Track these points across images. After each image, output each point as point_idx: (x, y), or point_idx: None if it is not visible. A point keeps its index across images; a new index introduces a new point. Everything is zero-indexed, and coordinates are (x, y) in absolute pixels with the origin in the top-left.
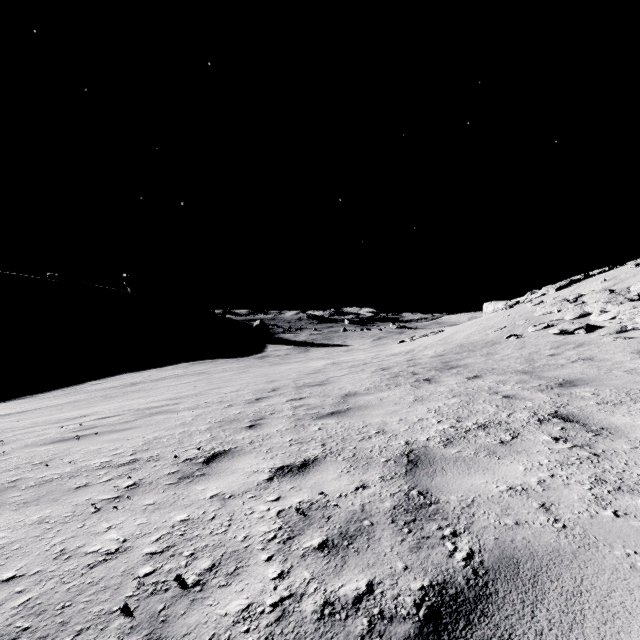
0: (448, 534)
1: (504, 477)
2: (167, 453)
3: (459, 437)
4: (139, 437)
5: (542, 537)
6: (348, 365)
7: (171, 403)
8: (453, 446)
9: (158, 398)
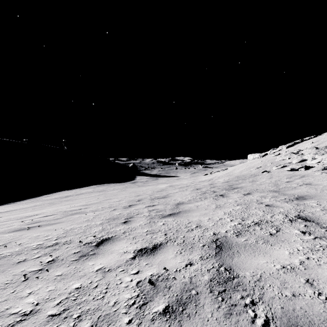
0: (248, 303)
1: (277, 259)
2: (76, 239)
3: (244, 230)
4: (62, 228)
5: (314, 307)
6: (178, 187)
7: (83, 208)
8: (242, 236)
9: (77, 204)
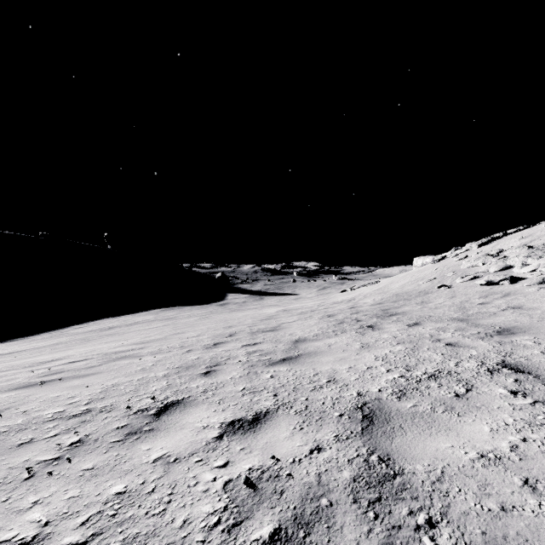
0: (423, 523)
1: (470, 440)
2: (121, 403)
3: (411, 388)
4: (99, 384)
5: (541, 533)
6: (297, 312)
7: (137, 347)
8: (407, 399)
9: (127, 342)
